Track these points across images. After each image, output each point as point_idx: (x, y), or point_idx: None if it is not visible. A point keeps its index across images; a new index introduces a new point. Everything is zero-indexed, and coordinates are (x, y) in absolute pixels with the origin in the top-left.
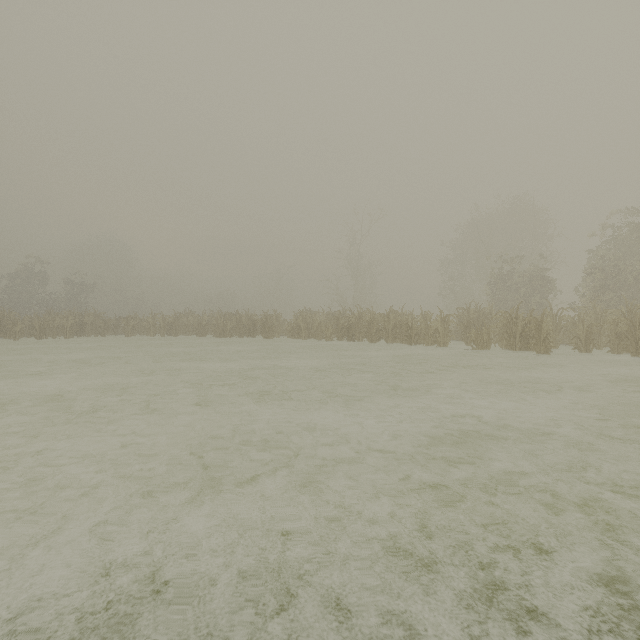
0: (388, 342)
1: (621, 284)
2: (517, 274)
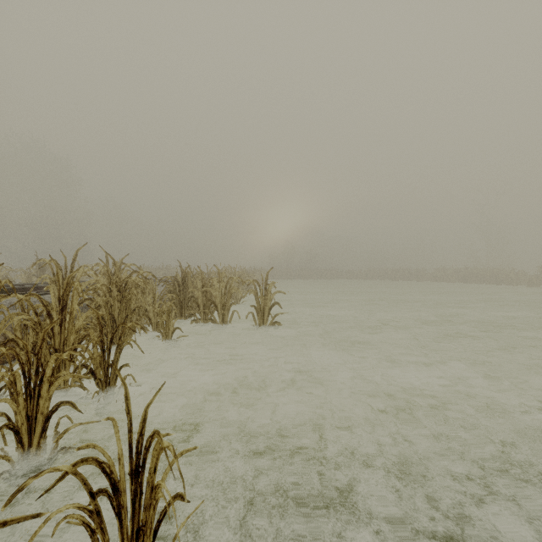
0: (486, 284)
1: None
2: None
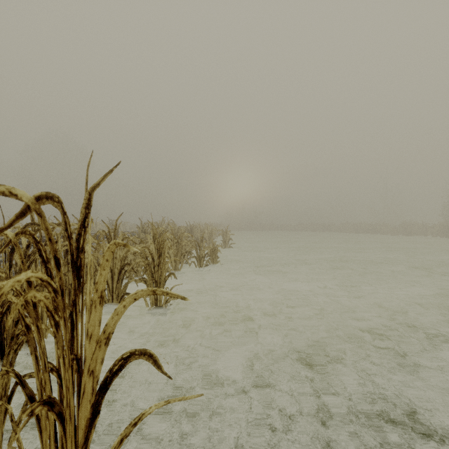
0: (370, 233)
1: None
2: None
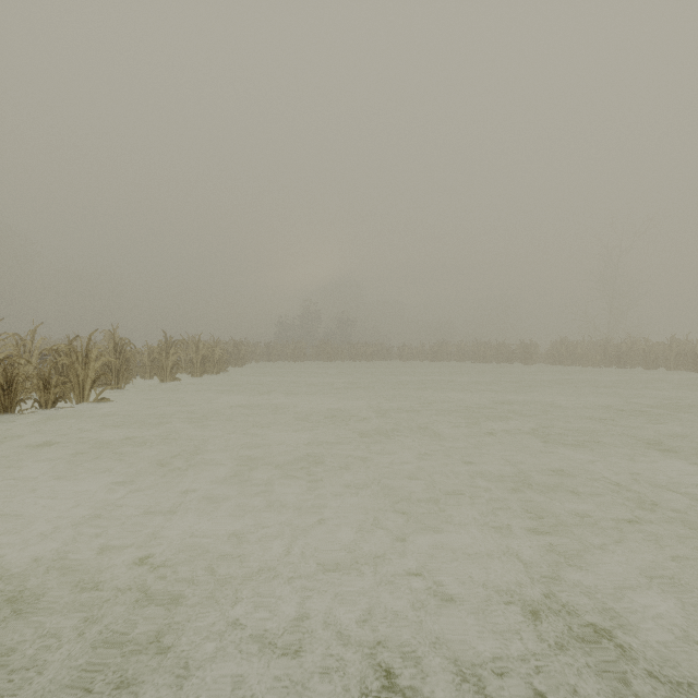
0: (669, 370)
1: None
2: None
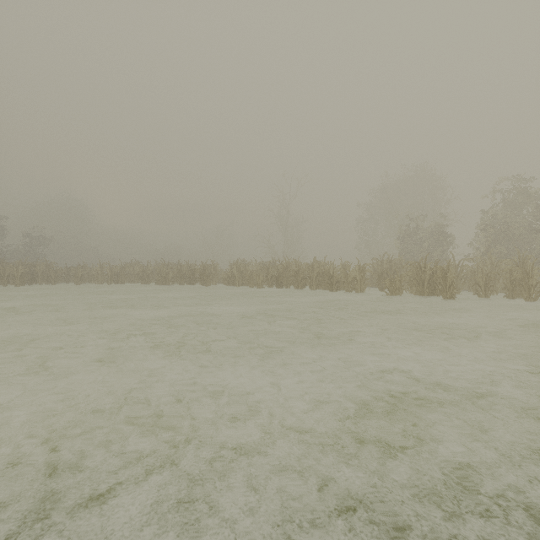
0: (312, 289)
1: (509, 239)
2: (422, 230)
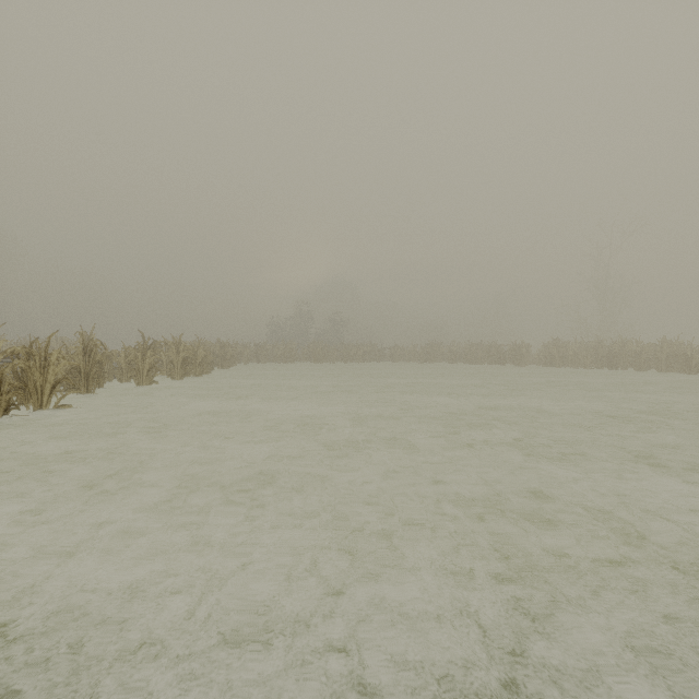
0: (660, 371)
1: None
2: None
